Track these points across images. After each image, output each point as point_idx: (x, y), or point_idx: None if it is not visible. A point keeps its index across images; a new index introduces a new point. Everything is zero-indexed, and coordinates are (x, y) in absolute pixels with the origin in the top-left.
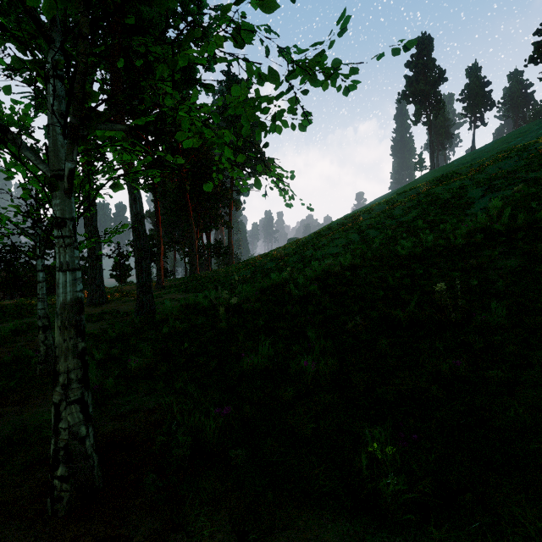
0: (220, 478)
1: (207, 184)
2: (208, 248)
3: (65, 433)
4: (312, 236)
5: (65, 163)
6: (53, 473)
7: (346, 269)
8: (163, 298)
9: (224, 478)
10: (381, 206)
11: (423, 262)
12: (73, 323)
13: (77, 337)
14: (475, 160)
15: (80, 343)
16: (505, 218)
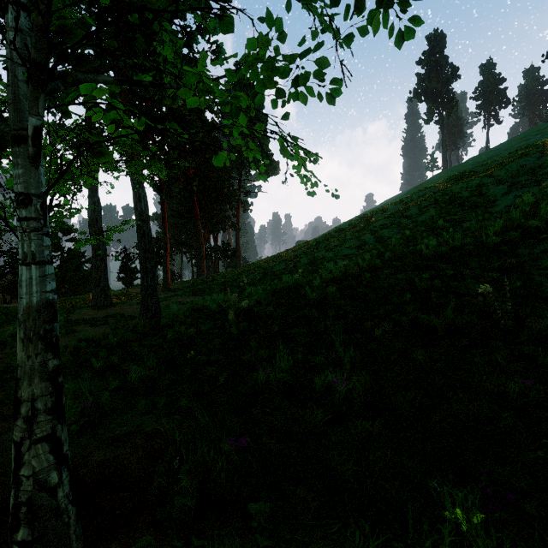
0: (236, 543)
1: (217, 155)
2: (216, 250)
3: (28, 482)
4: (322, 237)
5: (28, 118)
6: (12, 537)
7: (365, 270)
8: (169, 301)
9: (242, 543)
10: (394, 206)
11: (451, 262)
12: (40, 333)
13: (46, 352)
14: (492, 158)
15: (50, 360)
16: (544, 213)
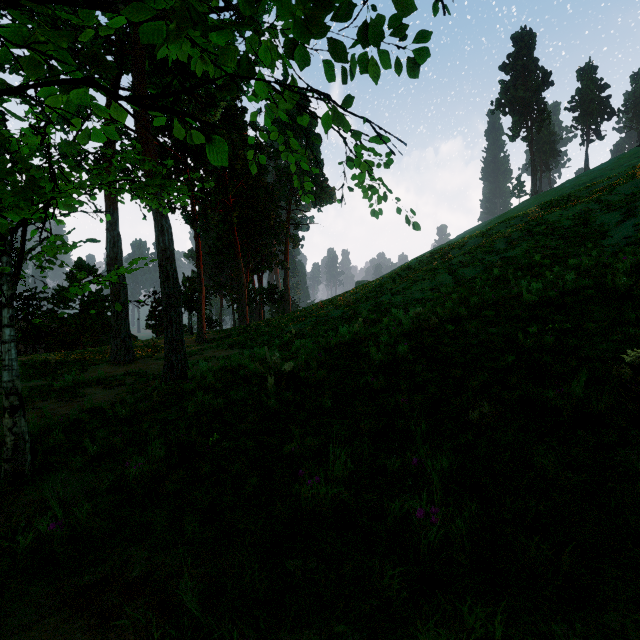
0: None
1: (212, 135)
2: (260, 293)
3: None
4: (387, 278)
5: None
6: None
7: (446, 321)
8: (202, 355)
9: None
10: (476, 239)
11: (563, 311)
12: None
13: None
14: (595, 180)
15: None
16: None
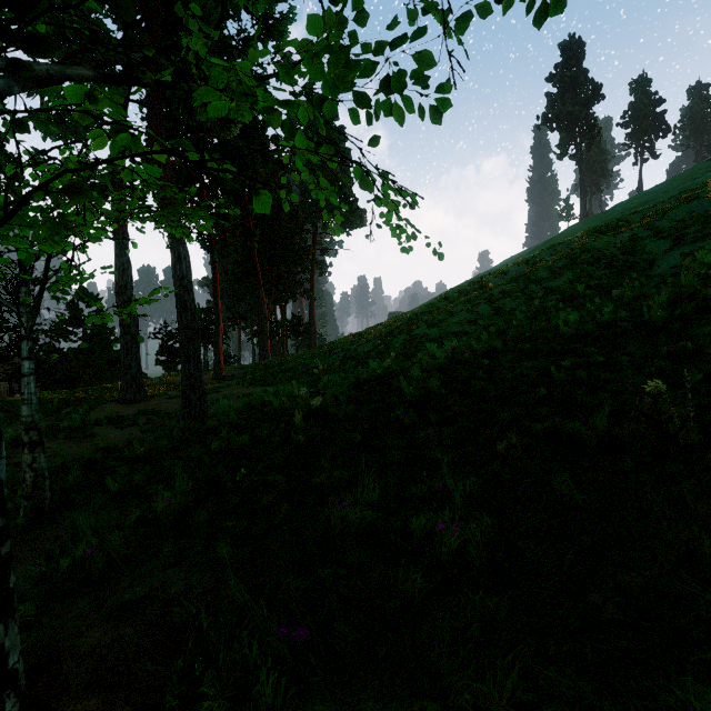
0: None
1: (260, 193)
2: (283, 326)
3: None
4: (422, 309)
5: None
6: None
7: (481, 355)
8: (220, 393)
9: None
10: (518, 267)
11: (599, 344)
12: None
13: None
14: (647, 204)
15: None
16: None
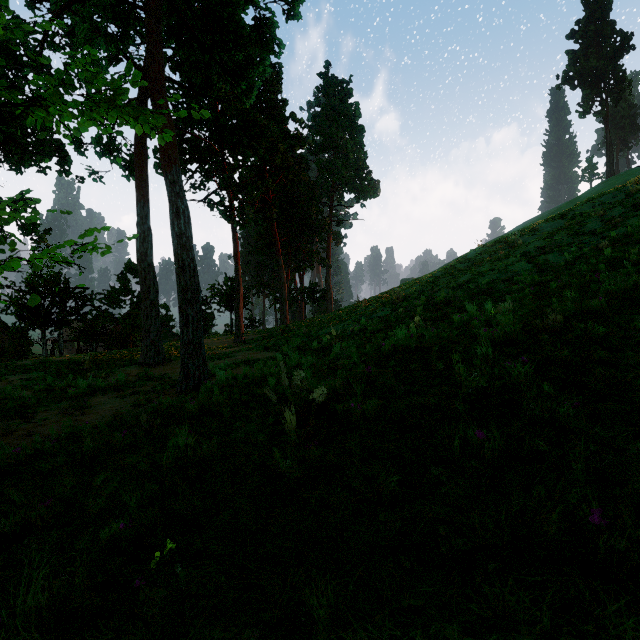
0: None
1: None
2: (301, 292)
3: None
4: (441, 271)
5: None
6: None
7: (570, 320)
8: (234, 358)
9: None
10: (552, 222)
11: None
12: None
13: None
14: None
15: None
16: None
